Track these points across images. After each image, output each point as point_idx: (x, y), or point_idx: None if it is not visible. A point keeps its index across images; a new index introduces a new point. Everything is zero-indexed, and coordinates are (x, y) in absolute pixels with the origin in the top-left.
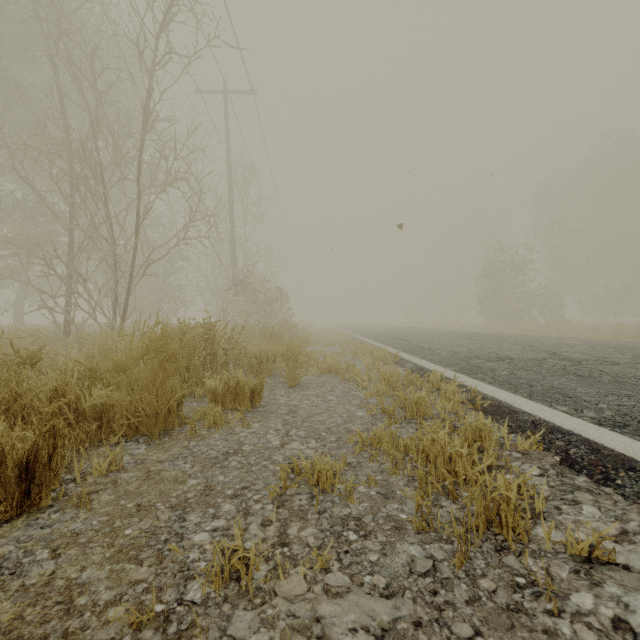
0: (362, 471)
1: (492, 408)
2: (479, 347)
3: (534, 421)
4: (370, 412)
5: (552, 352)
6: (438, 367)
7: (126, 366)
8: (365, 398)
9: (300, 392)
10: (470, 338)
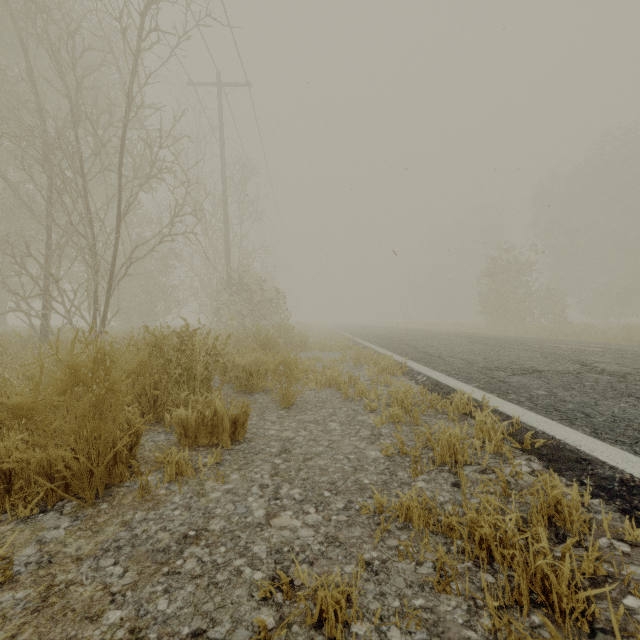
0: (390, 584)
1: (549, 450)
2: (494, 354)
3: (625, 481)
4: (386, 452)
5: (582, 362)
6: (457, 382)
7: (33, 409)
8: (375, 426)
9: (295, 417)
10: (479, 343)
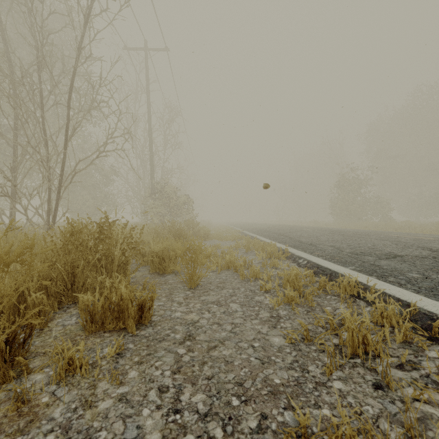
0: None
1: None
2: (354, 242)
3: None
4: (290, 339)
5: (429, 248)
6: (335, 265)
7: None
8: (273, 307)
9: (200, 297)
10: (337, 234)
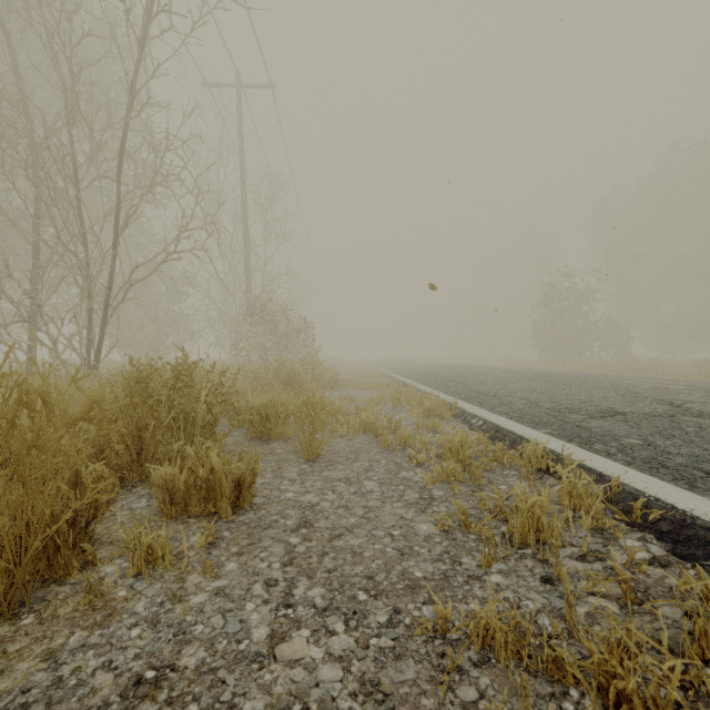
0: None
1: (671, 526)
2: (560, 393)
3: None
4: (442, 526)
5: (670, 402)
6: (523, 428)
7: None
8: (425, 486)
9: (321, 473)
10: (538, 379)
